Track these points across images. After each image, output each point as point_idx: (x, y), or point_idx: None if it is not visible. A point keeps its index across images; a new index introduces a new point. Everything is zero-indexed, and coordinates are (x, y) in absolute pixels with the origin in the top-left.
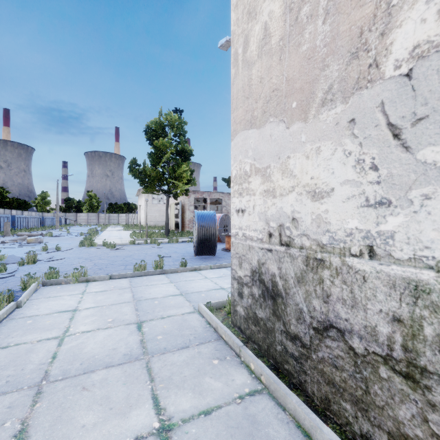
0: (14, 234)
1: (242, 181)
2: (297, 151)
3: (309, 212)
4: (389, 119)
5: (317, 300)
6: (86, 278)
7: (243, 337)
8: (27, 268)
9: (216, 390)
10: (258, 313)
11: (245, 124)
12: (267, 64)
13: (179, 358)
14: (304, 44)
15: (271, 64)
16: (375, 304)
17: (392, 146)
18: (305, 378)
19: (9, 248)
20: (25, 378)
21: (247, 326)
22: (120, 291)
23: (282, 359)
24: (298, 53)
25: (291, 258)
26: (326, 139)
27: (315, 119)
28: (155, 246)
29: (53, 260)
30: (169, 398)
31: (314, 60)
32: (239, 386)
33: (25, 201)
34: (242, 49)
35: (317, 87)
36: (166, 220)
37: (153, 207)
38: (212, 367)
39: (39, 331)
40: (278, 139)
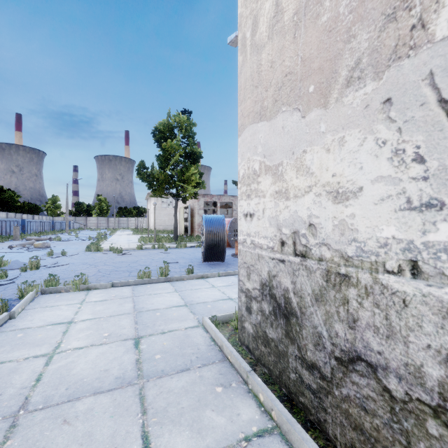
0: (24, 238)
1: (250, 181)
2: (315, 144)
3: (330, 217)
4: (441, 94)
5: (341, 325)
6: (87, 286)
7: (251, 358)
8: (30, 274)
9: (218, 428)
10: (269, 333)
11: (254, 117)
12: (278, 45)
13: (177, 384)
14: (324, 14)
15: (283, 45)
16: (421, 337)
17: (446, 129)
18: (325, 417)
19: (15, 253)
20: (1, 406)
21: (256, 346)
22: (121, 301)
23: (296, 390)
24: (316, 26)
25: (307, 272)
26: (352, 126)
27: (337, 103)
28: (162, 251)
29: (57, 266)
30: (162, 437)
31: (336, 31)
32: (245, 423)
33: (35, 205)
34: (250, 32)
35: (341, 64)
36: (175, 224)
37: (162, 211)
38: (215, 396)
39: (28, 346)
40: (292, 131)
